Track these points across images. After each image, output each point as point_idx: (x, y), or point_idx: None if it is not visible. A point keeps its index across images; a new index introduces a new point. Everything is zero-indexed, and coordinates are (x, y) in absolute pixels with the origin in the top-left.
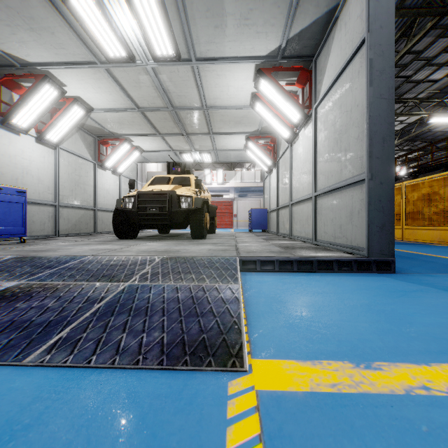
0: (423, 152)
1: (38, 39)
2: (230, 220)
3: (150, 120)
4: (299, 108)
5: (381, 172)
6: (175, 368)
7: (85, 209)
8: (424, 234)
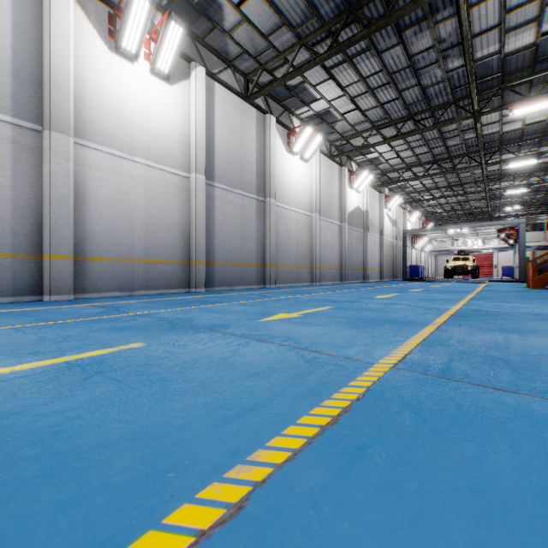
0: None
1: (432, 232)
2: (489, 270)
3: (450, 236)
4: (512, 240)
5: (521, 265)
6: (481, 283)
7: None
8: None
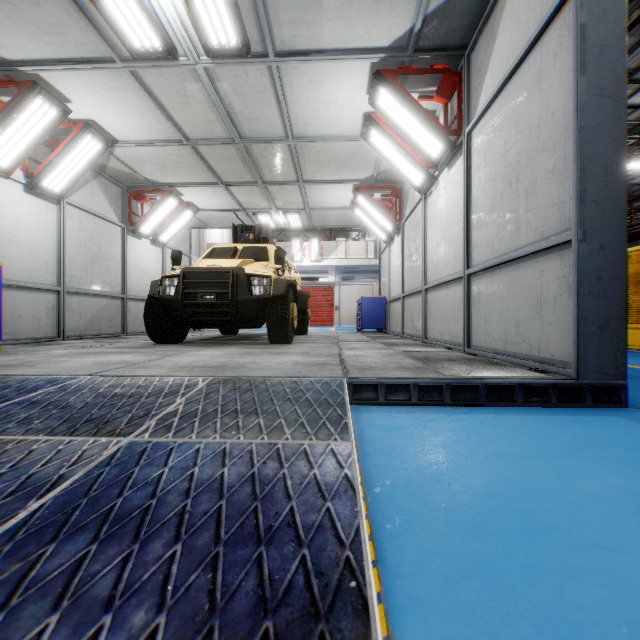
0: None
1: (15, 17)
2: (329, 314)
3: (207, 160)
4: (441, 134)
5: (600, 228)
6: None
7: (107, 298)
8: (629, 336)
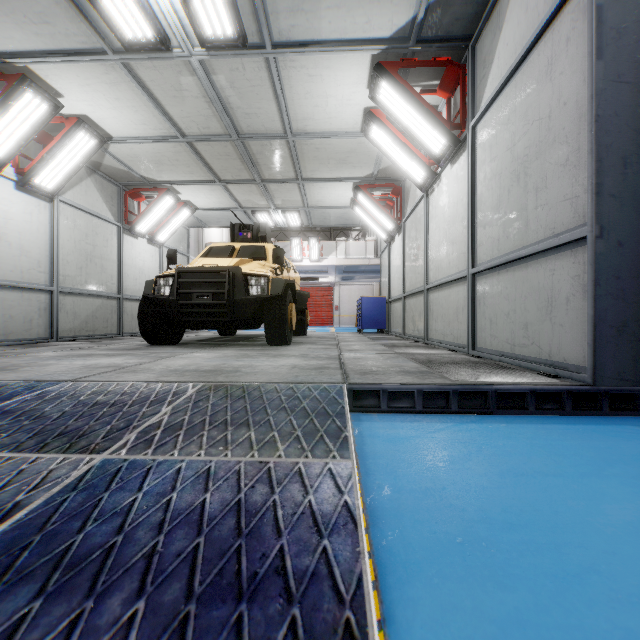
0: None
1: (1, 5)
2: (329, 314)
3: (204, 158)
4: (444, 129)
5: (618, 223)
6: None
7: (102, 298)
8: None
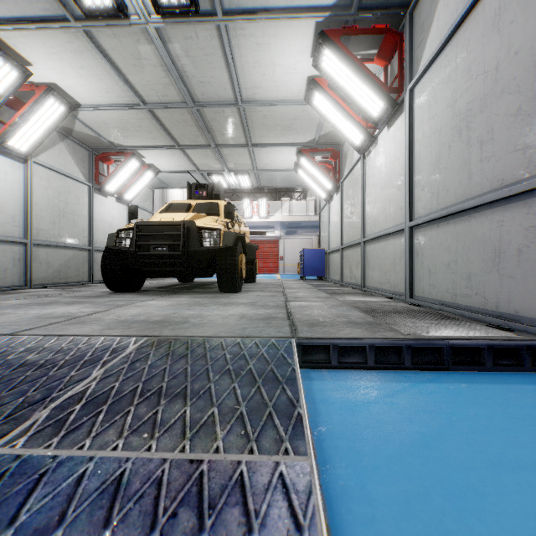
0: None
1: None
2: (275, 263)
3: (164, 124)
4: (383, 92)
5: None
6: None
7: (74, 249)
8: None
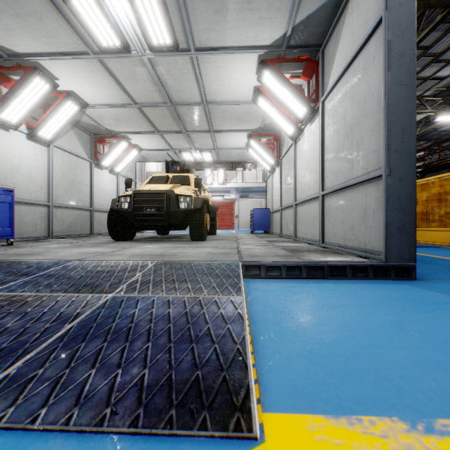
0: (427, 152)
1: (25, 26)
2: (231, 221)
3: (148, 117)
4: (305, 102)
5: (400, 167)
6: (154, 432)
7: (80, 210)
8: (434, 236)
